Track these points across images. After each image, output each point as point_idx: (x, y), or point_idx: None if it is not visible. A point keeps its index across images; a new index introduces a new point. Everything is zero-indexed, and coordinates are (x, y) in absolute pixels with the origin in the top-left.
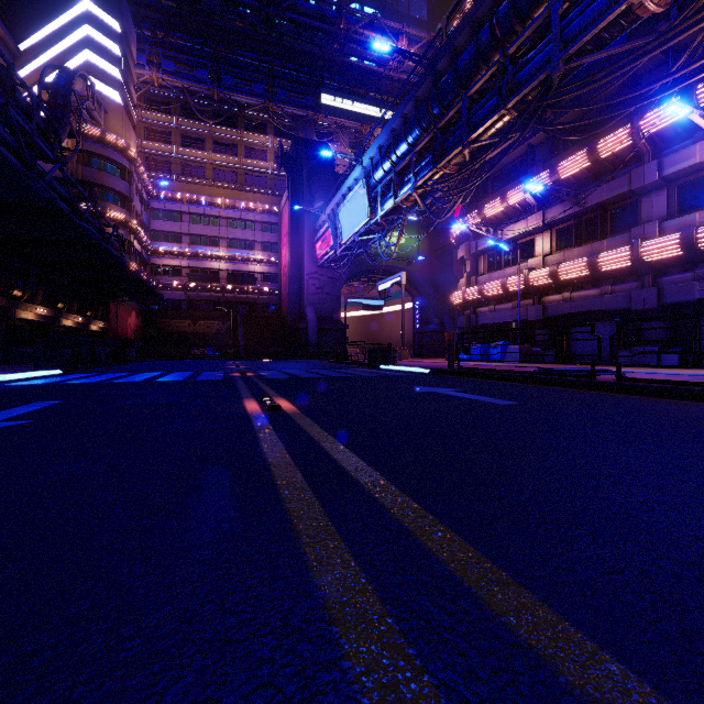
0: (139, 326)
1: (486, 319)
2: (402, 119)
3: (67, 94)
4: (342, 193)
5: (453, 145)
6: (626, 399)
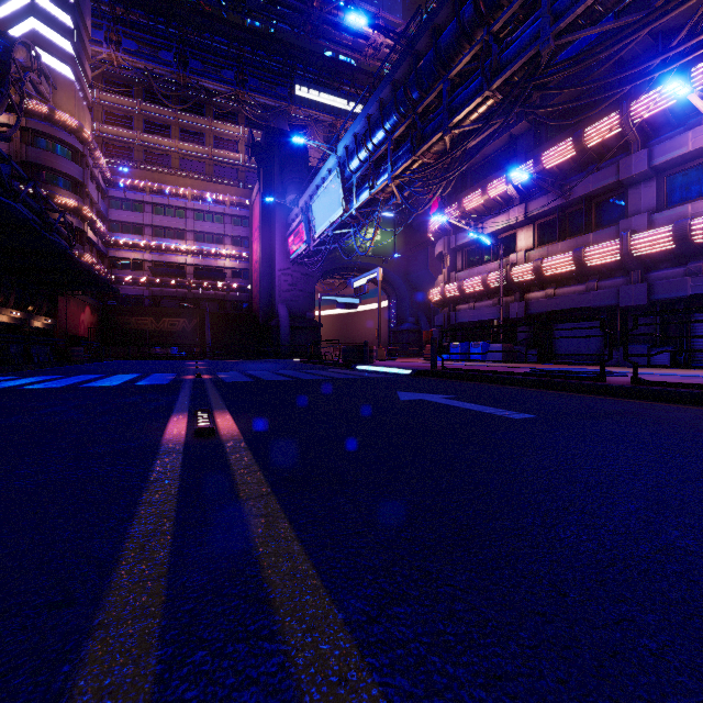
0: (94, 323)
1: (466, 317)
2: (378, 104)
3: (5, 61)
4: (316, 184)
5: (433, 131)
6: (661, 409)
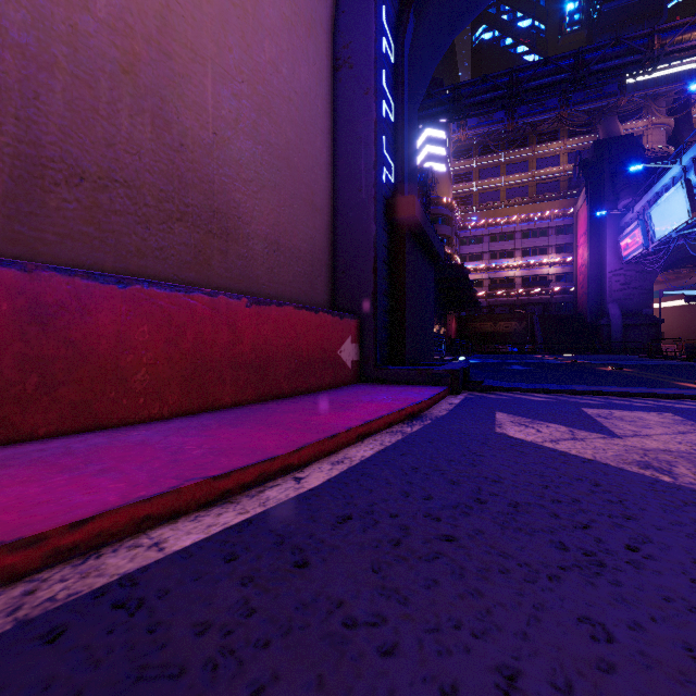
0: (455, 329)
1: None
2: None
3: (425, 186)
4: (655, 191)
5: None
6: None
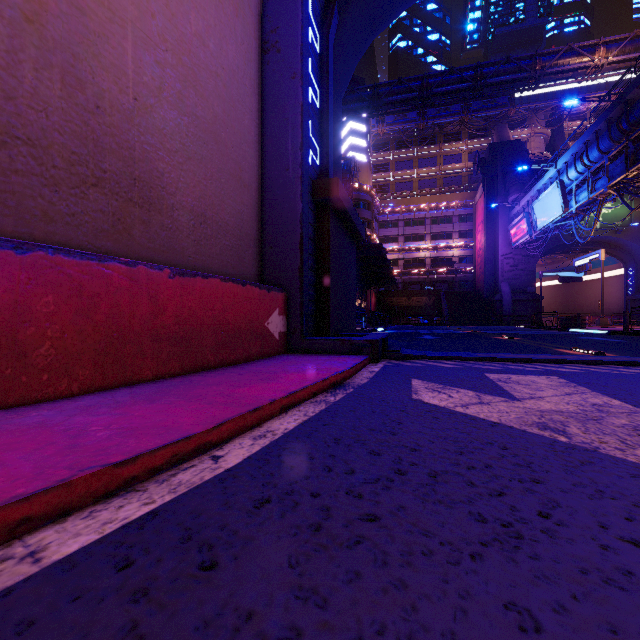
0: (375, 303)
1: None
2: (594, 133)
3: (348, 173)
4: (537, 189)
5: None
6: None
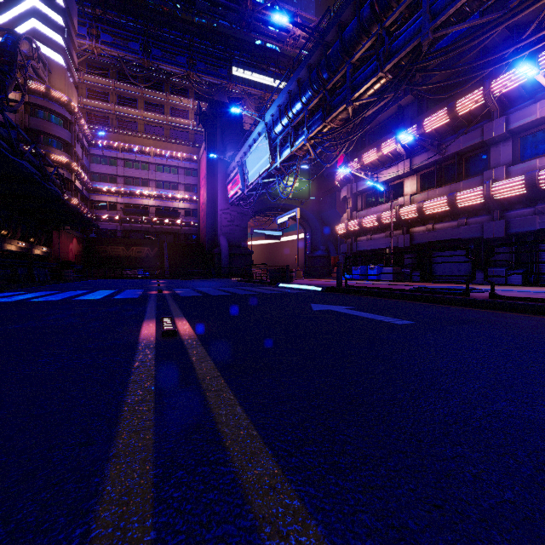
0: (80, 251)
1: (364, 246)
2: (297, 82)
3: (13, 52)
4: (249, 144)
5: (339, 103)
6: (510, 317)
